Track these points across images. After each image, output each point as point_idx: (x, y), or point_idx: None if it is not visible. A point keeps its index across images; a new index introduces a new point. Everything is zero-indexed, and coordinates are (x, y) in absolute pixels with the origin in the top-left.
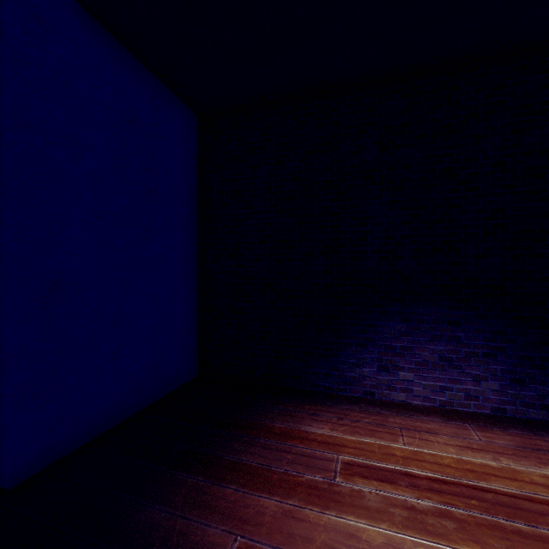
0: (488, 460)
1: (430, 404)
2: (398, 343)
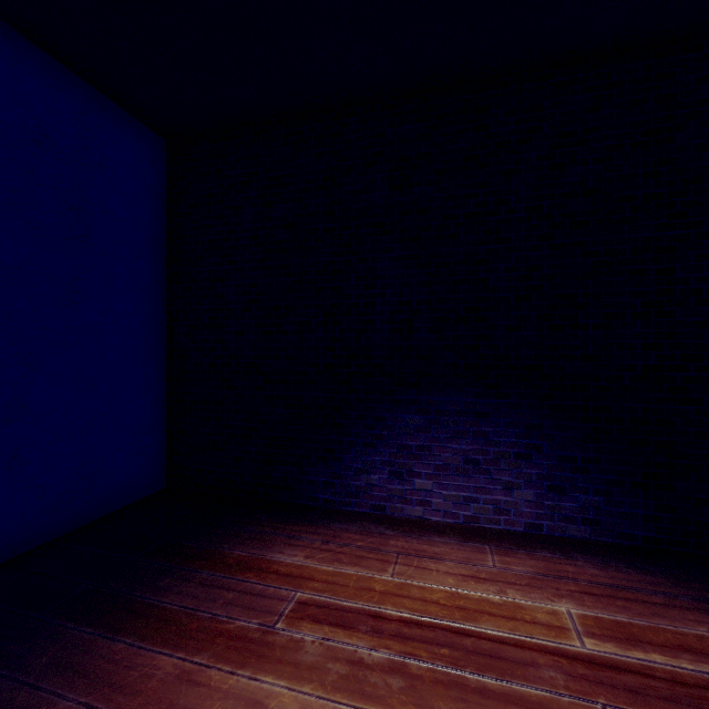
0: (491, 593)
1: (452, 520)
2: (414, 441)
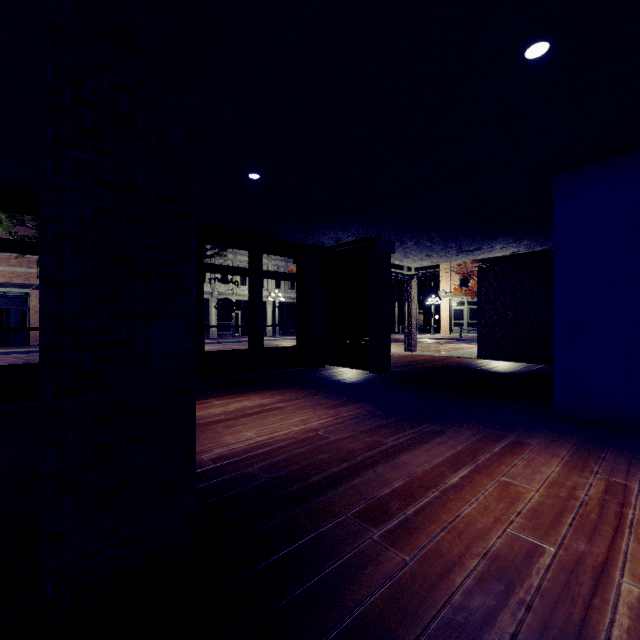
0: None
1: None
2: None
